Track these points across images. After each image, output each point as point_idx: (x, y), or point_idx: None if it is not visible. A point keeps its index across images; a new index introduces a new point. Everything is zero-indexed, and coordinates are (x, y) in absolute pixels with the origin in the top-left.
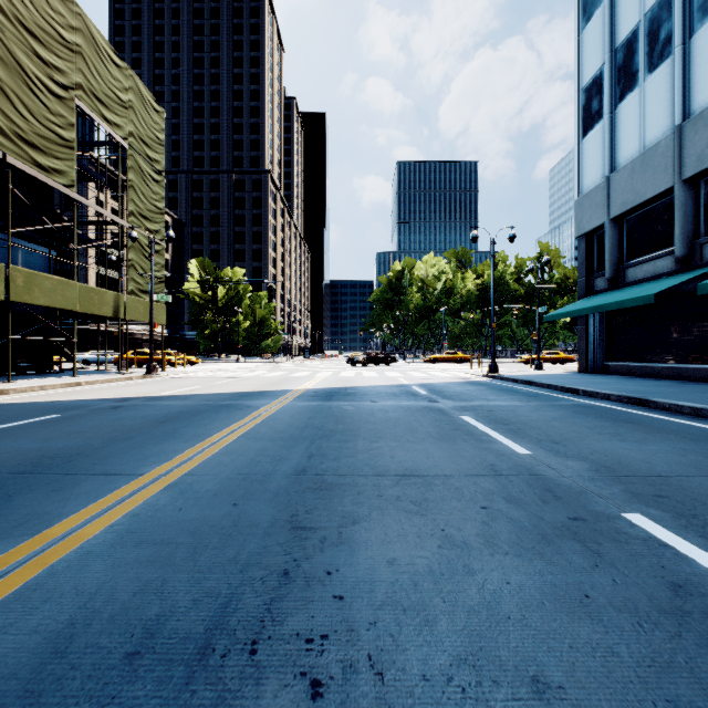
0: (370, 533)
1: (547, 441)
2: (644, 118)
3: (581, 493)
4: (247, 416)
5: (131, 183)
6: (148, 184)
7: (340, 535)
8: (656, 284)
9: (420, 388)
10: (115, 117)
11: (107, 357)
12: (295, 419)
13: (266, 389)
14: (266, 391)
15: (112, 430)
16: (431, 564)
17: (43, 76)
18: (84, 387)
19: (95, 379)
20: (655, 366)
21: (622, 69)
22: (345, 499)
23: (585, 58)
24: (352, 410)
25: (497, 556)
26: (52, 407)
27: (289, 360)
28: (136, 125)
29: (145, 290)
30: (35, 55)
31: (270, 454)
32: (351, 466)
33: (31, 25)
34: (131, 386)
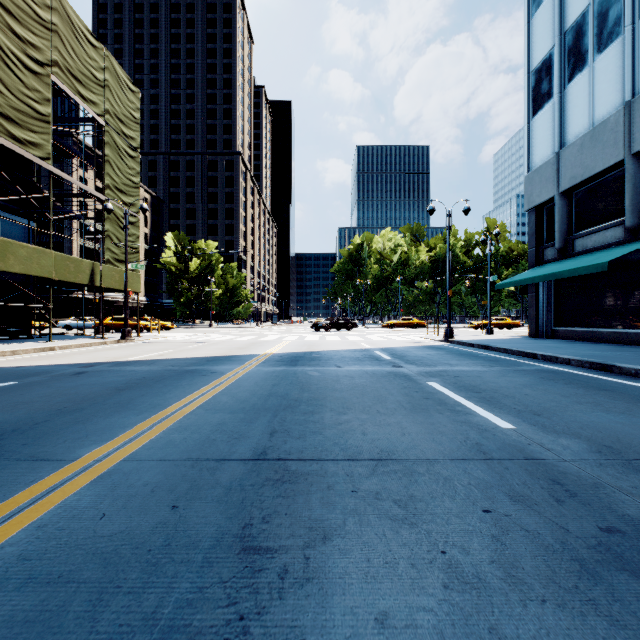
0: (346, 560)
1: (527, 413)
2: (593, 96)
3: (597, 487)
4: (210, 383)
5: (106, 157)
6: (124, 159)
7: (306, 564)
8: (607, 253)
9: (383, 353)
10: (91, 95)
11: (88, 323)
12: (259, 387)
13: (233, 354)
14: (233, 355)
15: (63, 400)
16: (441, 626)
17: (18, 52)
18: (57, 352)
19: (69, 344)
20: (603, 331)
21: (571, 50)
22: (312, 497)
23: (535, 42)
24: (317, 376)
25: (532, 608)
26: (14, 373)
27: (258, 325)
28: (112, 103)
29: (121, 259)
30: (10, 31)
31: (228, 430)
32: (318, 446)
33: (6, 2)
34: (102, 351)
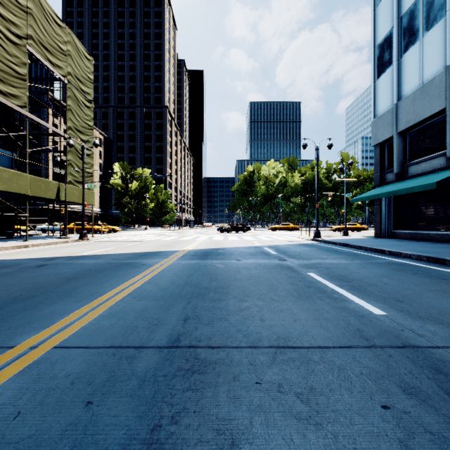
0: None
1: (391, 300)
2: (422, 62)
3: None
4: (139, 273)
5: (69, 107)
6: (82, 108)
7: None
8: (434, 176)
9: (270, 249)
10: (57, 61)
11: (58, 227)
12: (178, 277)
13: (160, 250)
14: (159, 251)
15: (21, 289)
16: None
17: (2, 27)
18: (29, 248)
19: (39, 243)
20: (430, 233)
21: (406, 29)
22: (220, 390)
23: (379, 24)
24: (222, 268)
25: None
26: None
27: (180, 228)
28: (73, 68)
29: (79, 181)
30: None
31: (149, 316)
32: (224, 332)
33: None
34: (64, 248)
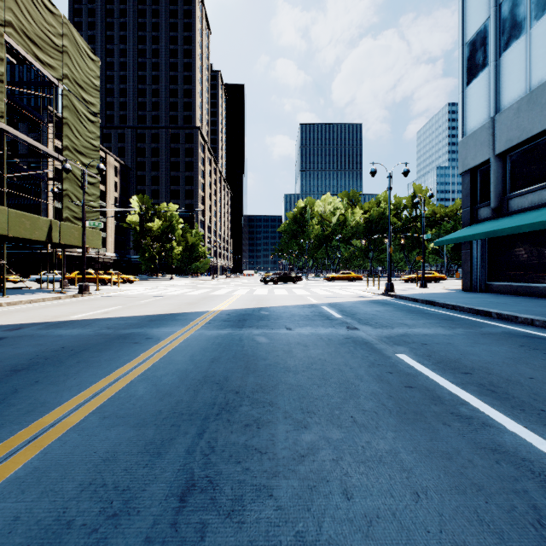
0: None
1: None
2: (530, 62)
3: None
4: (136, 357)
5: (65, 120)
6: (84, 123)
7: None
8: None
9: (331, 309)
10: (49, 59)
11: (58, 277)
12: (194, 364)
13: (180, 311)
14: (179, 313)
15: None
16: None
17: None
18: (1, 309)
19: (18, 300)
20: (540, 286)
21: (507, 20)
22: None
23: (469, 15)
24: (265, 345)
25: None
26: None
27: (214, 278)
28: (71, 69)
29: (80, 217)
30: None
31: (110, 481)
32: None
33: None
34: (50, 307)
